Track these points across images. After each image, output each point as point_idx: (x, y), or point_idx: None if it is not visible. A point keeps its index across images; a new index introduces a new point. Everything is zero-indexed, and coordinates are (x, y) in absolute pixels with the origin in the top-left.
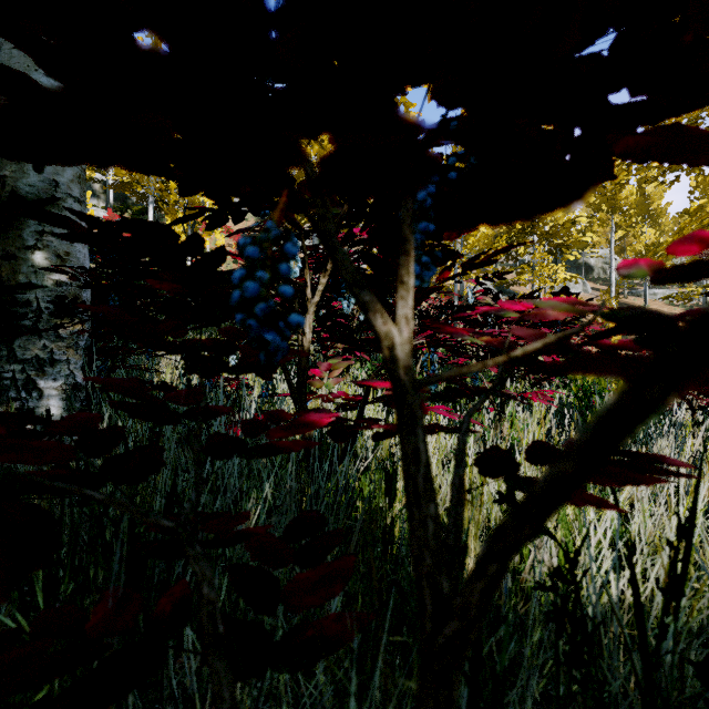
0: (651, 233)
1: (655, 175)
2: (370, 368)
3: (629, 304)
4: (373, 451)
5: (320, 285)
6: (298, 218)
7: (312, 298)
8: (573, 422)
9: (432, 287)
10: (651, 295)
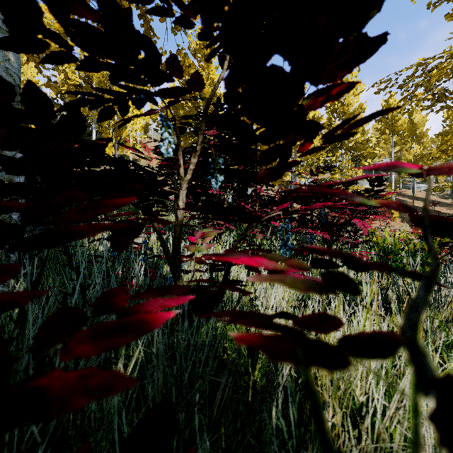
0: (417, 148)
1: (419, 111)
2: (236, 235)
3: (403, 193)
4: (237, 302)
5: (191, 164)
6: (190, 139)
7: (185, 176)
8: (383, 275)
9: (291, 161)
10: (417, 188)
